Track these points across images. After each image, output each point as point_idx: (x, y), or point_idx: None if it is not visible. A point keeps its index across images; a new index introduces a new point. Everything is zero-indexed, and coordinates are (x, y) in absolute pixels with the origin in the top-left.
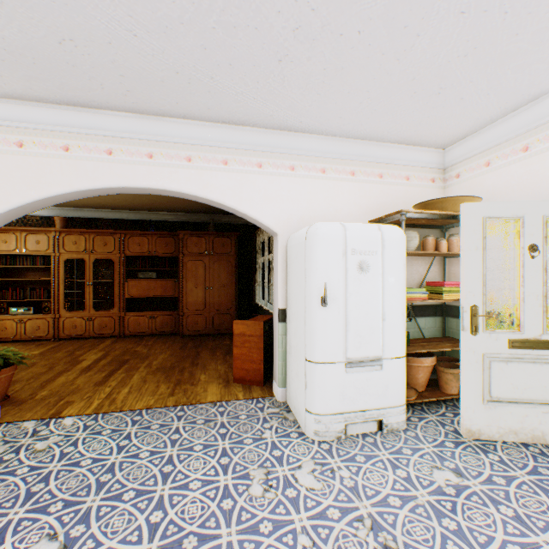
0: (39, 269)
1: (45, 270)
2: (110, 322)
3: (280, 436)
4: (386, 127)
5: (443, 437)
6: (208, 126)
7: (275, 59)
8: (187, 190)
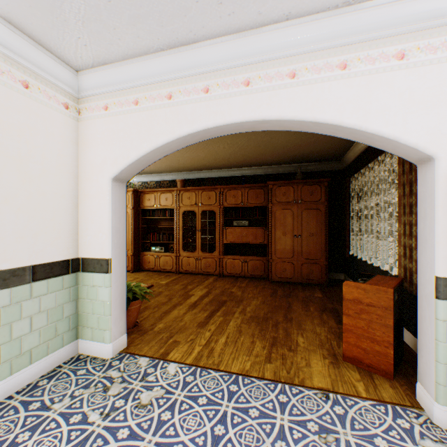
0: (167, 219)
1: (171, 220)
2: (212, 262)
3: None
4: None
5: None
6: (319, 19)
7: None
8: (289, 115)
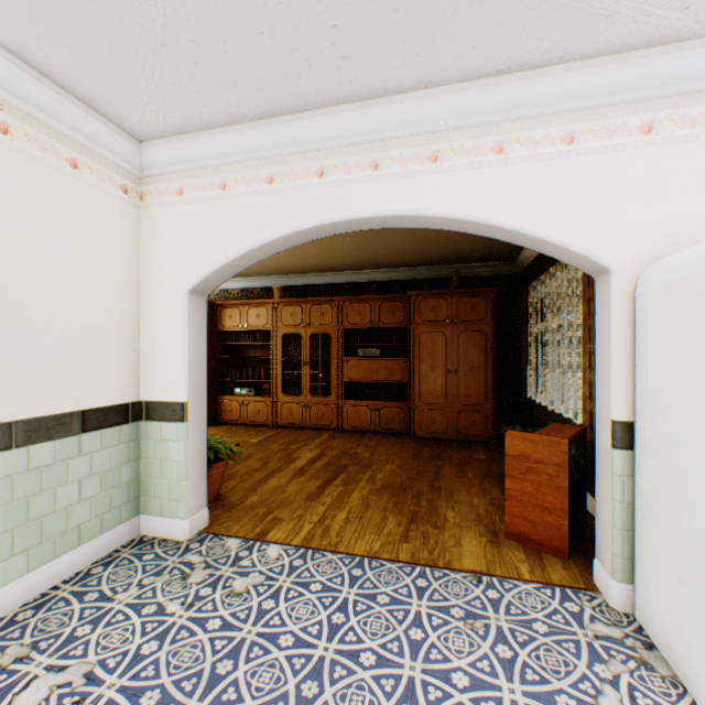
0: (259, 346)
1: (264, 347)
2: (326, 411)
3: None
4: None
5: None
6: (467, 89)
7: None
8: (430, 211)
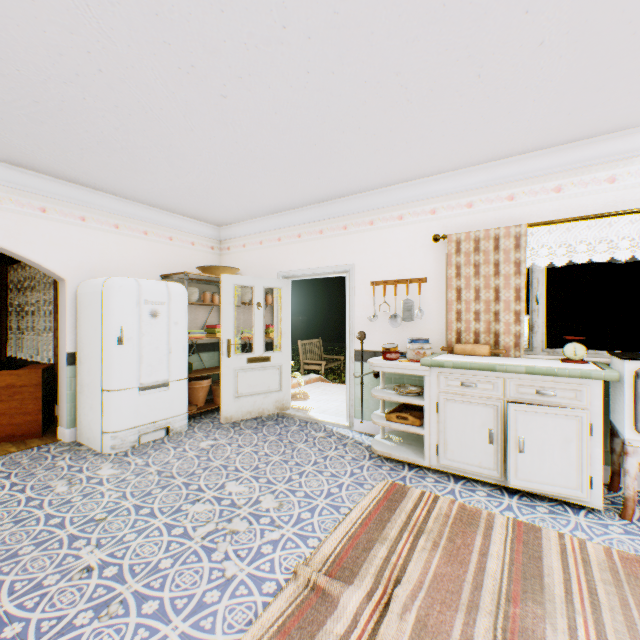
0: None
1: None
2: None
3: (76, 460)
4: (175, 205)
5: (212, 427)
6: None
7: (78, 147)
8: None
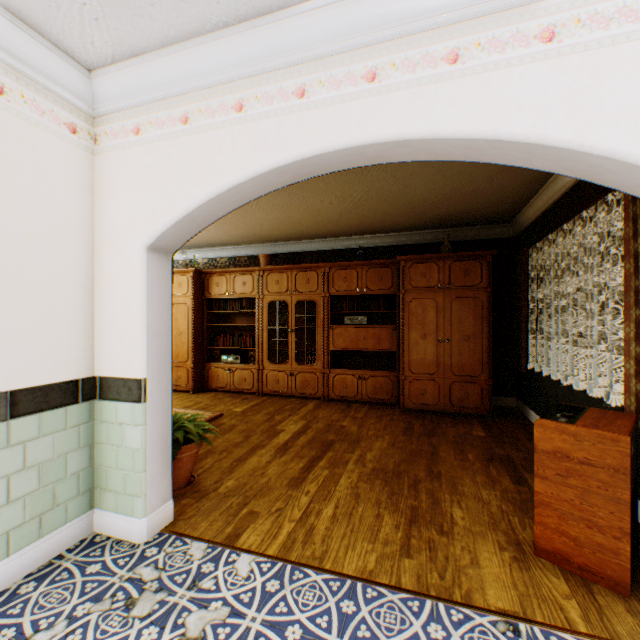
0: (245, 314)
1: (250, 315)
2: (312, 379)
3: None
4: None
5: None
6: None
7: None
8: (448, 129)
